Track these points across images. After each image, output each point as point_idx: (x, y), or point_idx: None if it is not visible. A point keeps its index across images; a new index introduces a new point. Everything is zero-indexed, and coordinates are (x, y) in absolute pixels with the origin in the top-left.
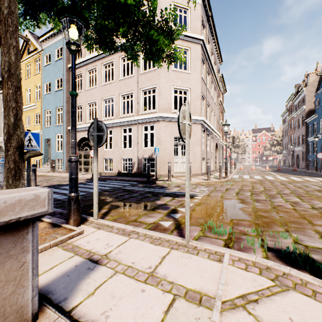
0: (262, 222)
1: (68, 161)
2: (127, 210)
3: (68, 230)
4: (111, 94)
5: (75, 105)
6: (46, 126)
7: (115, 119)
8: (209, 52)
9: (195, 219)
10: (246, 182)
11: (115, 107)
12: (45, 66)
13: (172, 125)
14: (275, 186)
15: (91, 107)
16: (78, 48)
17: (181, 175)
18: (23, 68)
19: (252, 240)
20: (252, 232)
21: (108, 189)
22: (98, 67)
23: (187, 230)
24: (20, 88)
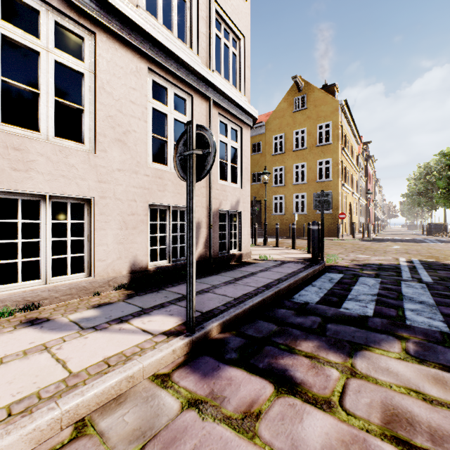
0: None
1: None
2: None
3: None
4: None
5: None
6: None
7: None
8: None
9: None
10: None
11: None
12: None
13: None
14: None
15: None
16: None
17: None
18: None
19: None
20: None
21: None
22: None
23: None
24: None
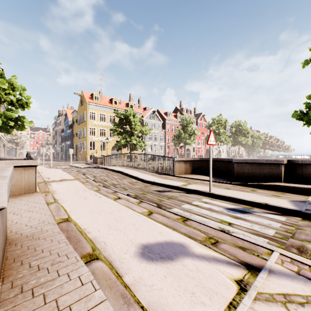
0: None
1: None
2: None
3: None
4: None
5: None
6: None
7: None
8: None
9: None
10: None
11: None
12: None
13: None
14: None
15: None
16: None
17: None
18: None
19: None
20: None
21: None
22: None
23: None
24: None
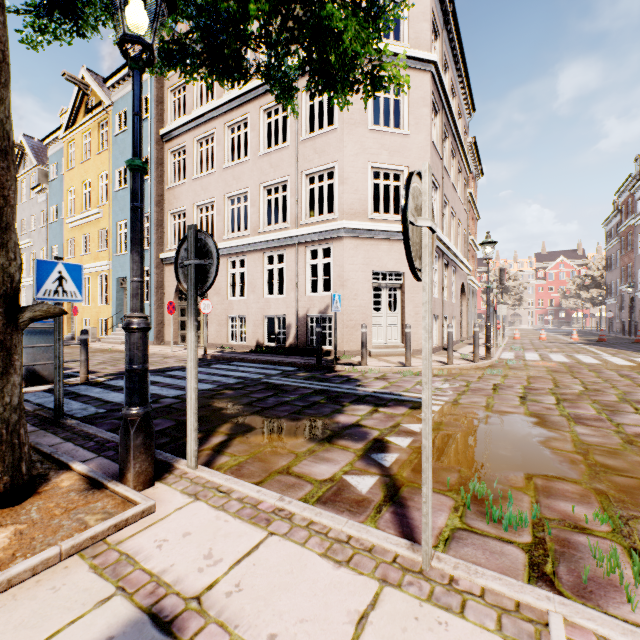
0: (615, 486)
1: (159, 322)
2: (268, 438)
3: (119, 501)
4: (244, 185)
5: (141, 194)
6: (119, 253)
7: (252, 236)
8: (448, 90)
9: (435, 470)
10: (537, 371)
11: (251, 212)
12: (116, 135)
13: (370, 245)
14: (608, 380)
15: (204, 213)
16: (150, 56)
17: (389, 353)
18: (78, 142)
19: (613, 559)
20: (597, 521)
21: (234, 383)
22: (217, 132)
23: (427, 528)
24: (8, 154)
